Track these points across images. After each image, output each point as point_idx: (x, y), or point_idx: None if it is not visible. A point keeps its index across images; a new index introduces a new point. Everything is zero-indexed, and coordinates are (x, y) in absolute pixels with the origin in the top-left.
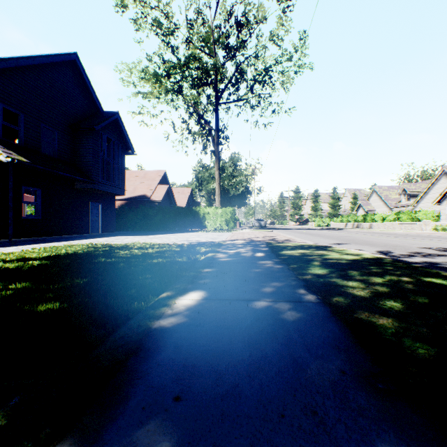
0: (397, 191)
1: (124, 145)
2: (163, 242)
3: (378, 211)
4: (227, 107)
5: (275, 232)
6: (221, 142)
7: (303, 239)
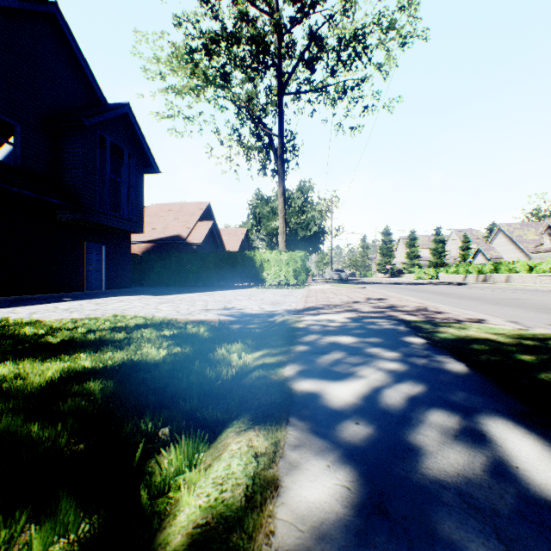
0: (539, 229)
1: (142, 158)
2: (167, 315)
3: (507, 259)
4: (296, 97)
5: (374, 290)
6: (286, 158)
7: (455, 308)
